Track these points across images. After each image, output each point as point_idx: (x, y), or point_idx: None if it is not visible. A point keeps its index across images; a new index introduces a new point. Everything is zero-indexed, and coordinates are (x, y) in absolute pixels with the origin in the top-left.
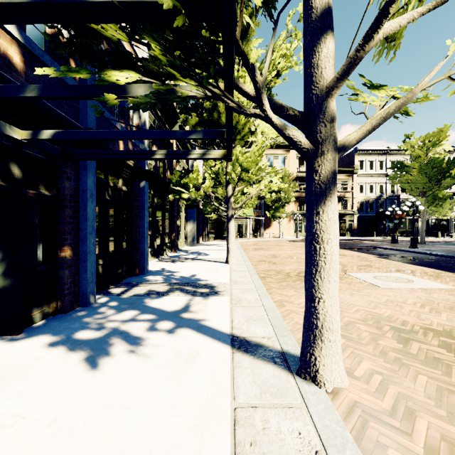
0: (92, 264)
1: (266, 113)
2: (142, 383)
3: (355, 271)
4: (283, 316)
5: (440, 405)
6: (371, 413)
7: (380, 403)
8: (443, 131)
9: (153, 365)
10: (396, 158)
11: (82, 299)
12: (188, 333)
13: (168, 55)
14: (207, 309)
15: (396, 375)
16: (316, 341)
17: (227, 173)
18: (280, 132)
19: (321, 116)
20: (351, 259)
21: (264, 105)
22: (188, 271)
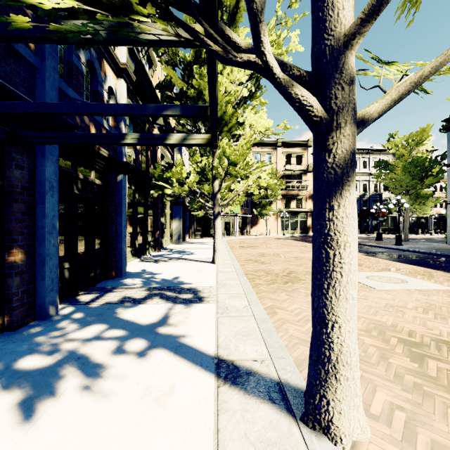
0: (51, 269)
1: (266, 58)
2: (90, 445)
3: None
4: (276, 327)
5: None
6: None
7: None
8: (426, 130)
9: (110, 411)
10: (379, 157)
11: (39, 311)
12: (163, 357)
13: None
14: (188, 321)
15: (421, 411)
16: (329, 379)
17: (214, 167)
18: (284, 91)
19: (337, 75)
20: None
21: (262, 44)
22: (171, 273)
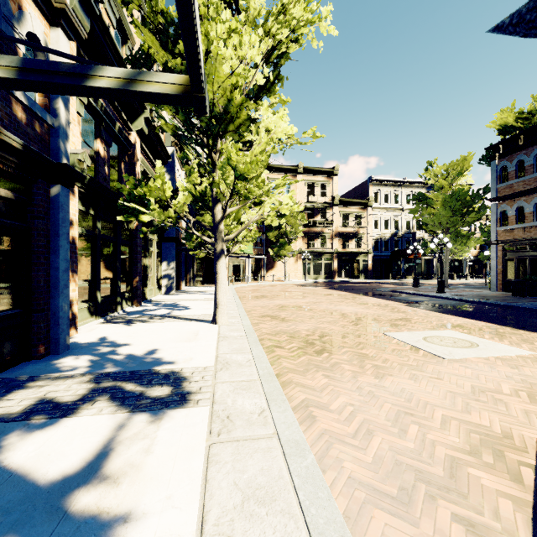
0: None
1: None
2: None
3: (395, 329)
4: (319, 456)
5: None
6: None
7: None
8: (467, 159)
9: None
10: (412, 191)
11: None
12: None
13: None
14: (148, 462)
15: None
16: None
17: (214, 183)
18: None
19: None
20: (380, 309)
21: None
22: (146, 343)
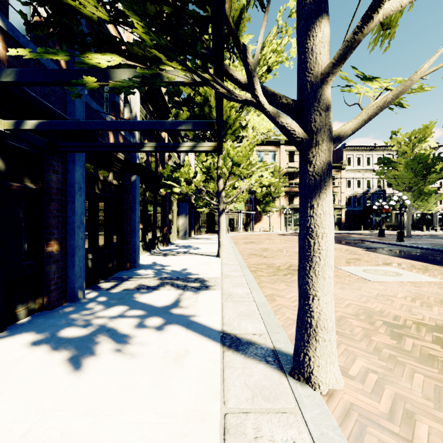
0: (80, 258)
1: (259, 99)
2: (127, 386)
3: (345, 264)
4: (274, 311)
5: (439, 407)
6: (368, 417)
7: (377, 405)
8: (429, 127)
9: (139, 366)
10: (382, 154)
11: (70, 295)
12: (178, 330)
13: (151, 33)
14: (197, 304)
15: (391, 374)
16: (310, 341)
17: (219, 168)
18: (273, 120)
19: (316, 104)
20: (340, 252)
21: (256, 90)
22: (179, 265)
